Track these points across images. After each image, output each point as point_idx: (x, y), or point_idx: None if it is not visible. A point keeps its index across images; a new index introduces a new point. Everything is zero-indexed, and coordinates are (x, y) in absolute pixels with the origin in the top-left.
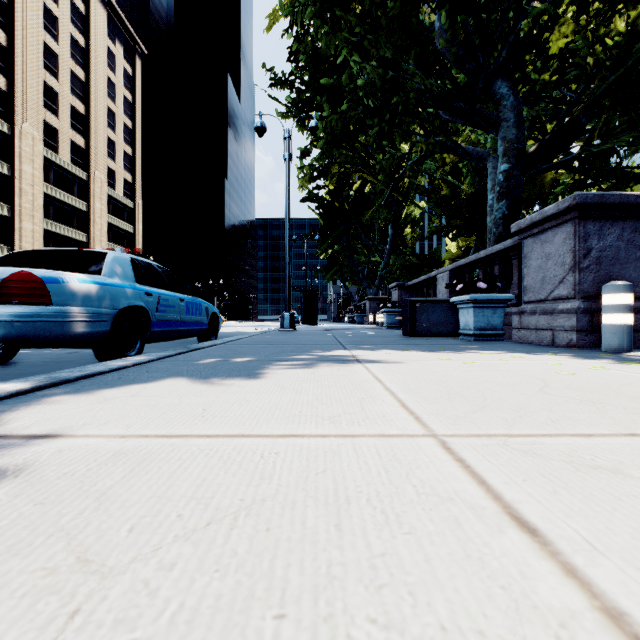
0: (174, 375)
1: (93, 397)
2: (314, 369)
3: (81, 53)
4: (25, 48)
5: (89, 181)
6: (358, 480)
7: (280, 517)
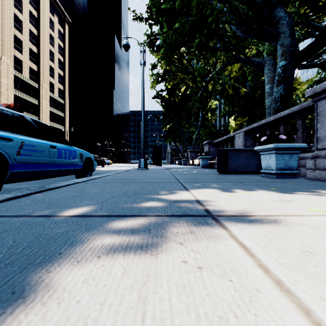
0: None
1: None
2: (149, 257)
3: (35, 20)
4: (3, 16)
5: (39, 89)
6: None
7: None
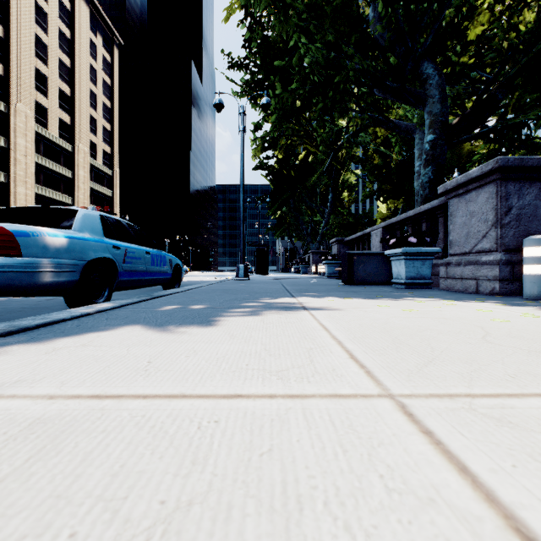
0: (131, 322)
1: (43, 347)
2: (263, 316)
3: (67, 43)
4: (19, 39)
5: (74, 152)
6: (311, 466)
7: (208, 538)
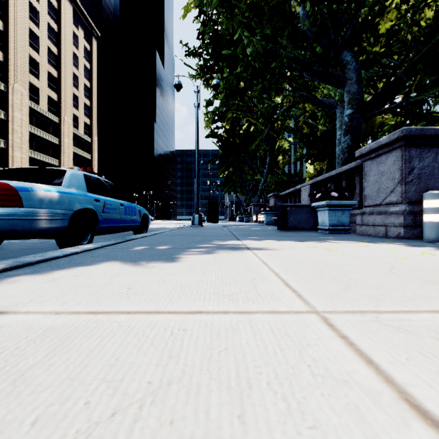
0: (111, 259)
1: (44, 277)
2: (216, 254)
3: (55, 35)
4: (16, 32)
5: (60, 123)
6: (257, 359)
7: (184, 405)
